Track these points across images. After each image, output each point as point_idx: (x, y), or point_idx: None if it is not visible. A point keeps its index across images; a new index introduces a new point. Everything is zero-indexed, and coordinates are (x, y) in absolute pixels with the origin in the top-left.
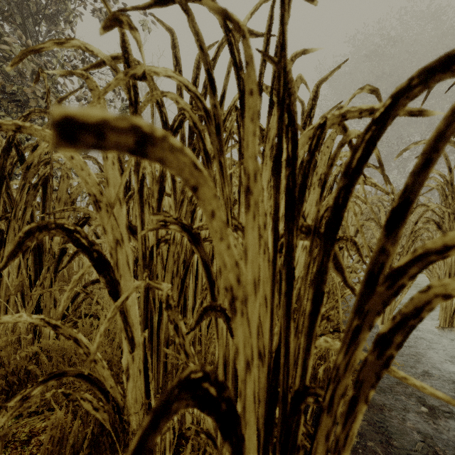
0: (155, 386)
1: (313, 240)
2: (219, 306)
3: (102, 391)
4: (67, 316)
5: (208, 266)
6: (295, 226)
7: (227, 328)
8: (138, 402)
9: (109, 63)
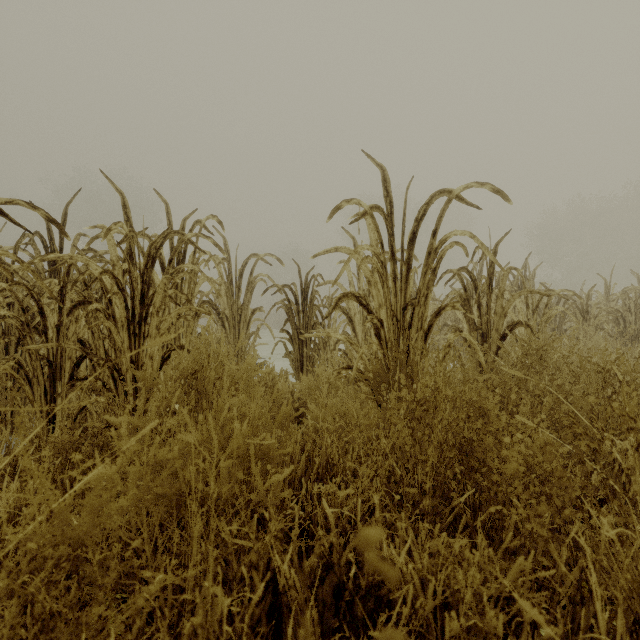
0: None
1: None
2: None
3: None
4: None
5: None
6: None
7: None
8: None
9: None
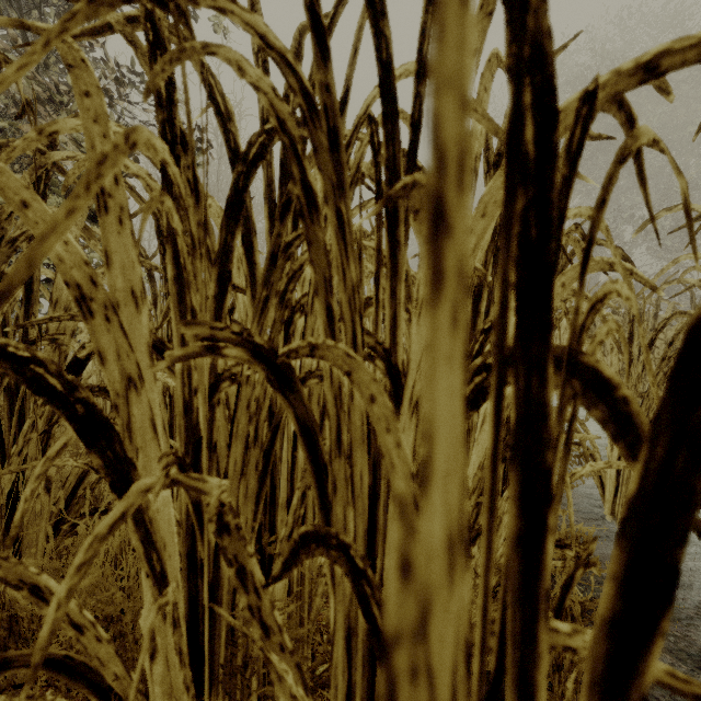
0: (208, 669)
1: (565, 384)
2: (335, 535)
3: (96, 688)
4: (71, 506)
5: (313, 436)
6: (551, 350)
7: (355, 592)
8: (175, 700)
9: (122, 30)
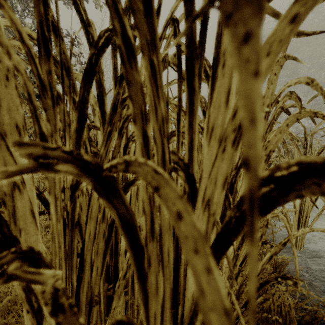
0: None
1: None
2: None
3: None
4: None
5: (132, 228)
6: None
7: None
8: None
9: None
